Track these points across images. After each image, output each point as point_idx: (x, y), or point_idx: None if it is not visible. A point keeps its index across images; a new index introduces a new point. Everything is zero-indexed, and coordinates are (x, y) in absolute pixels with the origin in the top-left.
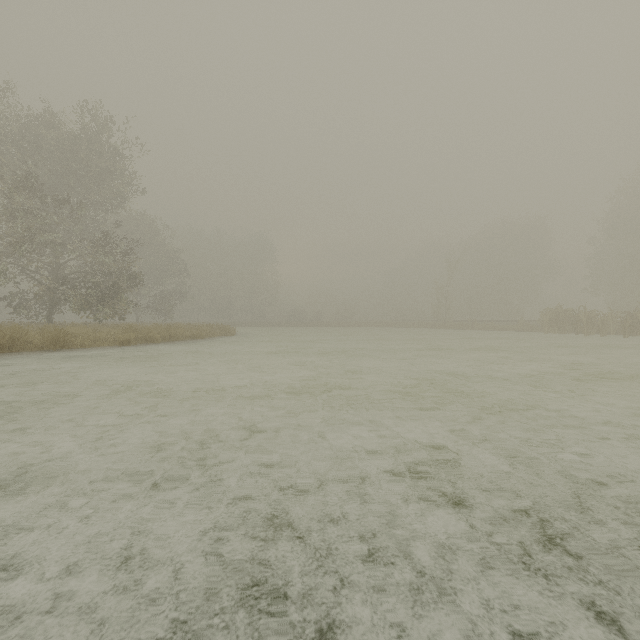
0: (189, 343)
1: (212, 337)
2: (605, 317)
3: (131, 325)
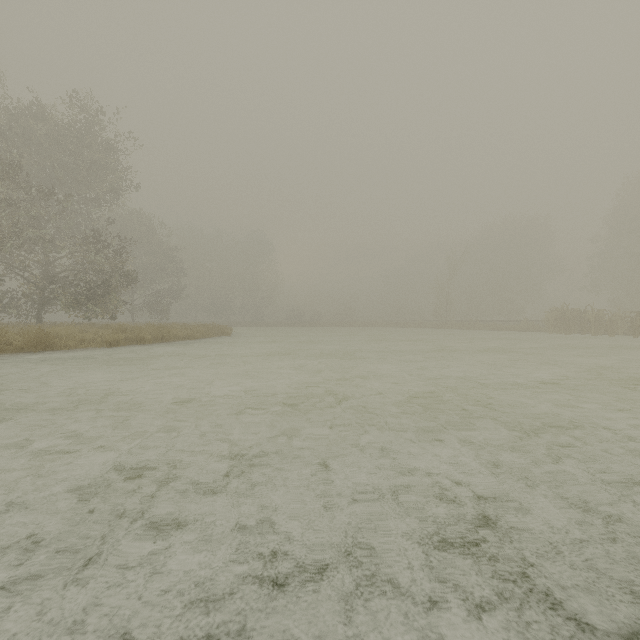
0: (182, 344)
1: (207, 338)
2: (613, 317)
3: (122, 325)
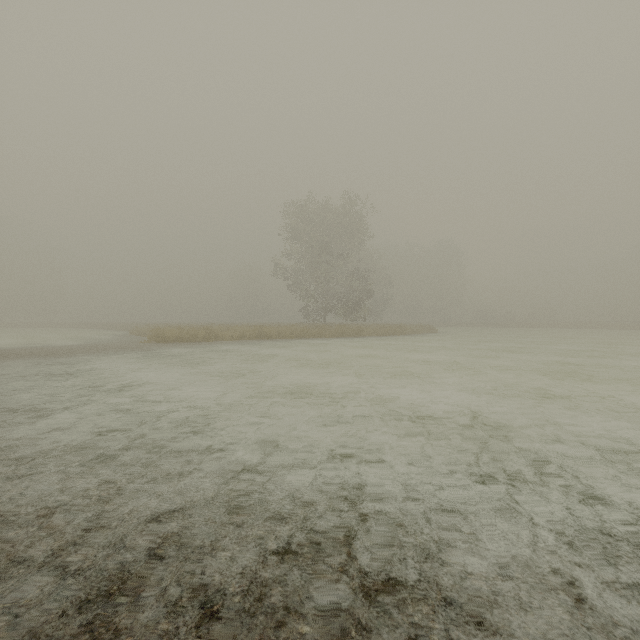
0: (416, 336)
1: (424, 333)
2: None
3: (378, 325)
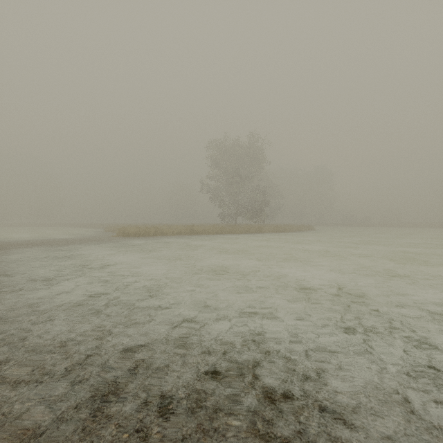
0: (300, 232)
1: (305, 231)
2: None
3: (273, 225)
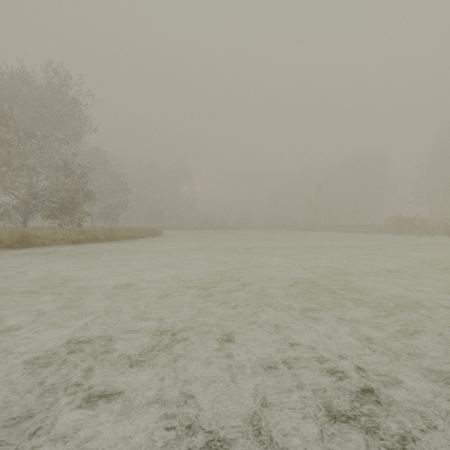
0: (126, 242)
1: (144, 237)
2: (434, 223)
3: (83, 228)
